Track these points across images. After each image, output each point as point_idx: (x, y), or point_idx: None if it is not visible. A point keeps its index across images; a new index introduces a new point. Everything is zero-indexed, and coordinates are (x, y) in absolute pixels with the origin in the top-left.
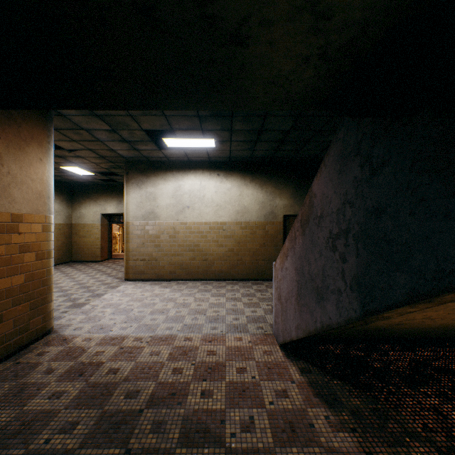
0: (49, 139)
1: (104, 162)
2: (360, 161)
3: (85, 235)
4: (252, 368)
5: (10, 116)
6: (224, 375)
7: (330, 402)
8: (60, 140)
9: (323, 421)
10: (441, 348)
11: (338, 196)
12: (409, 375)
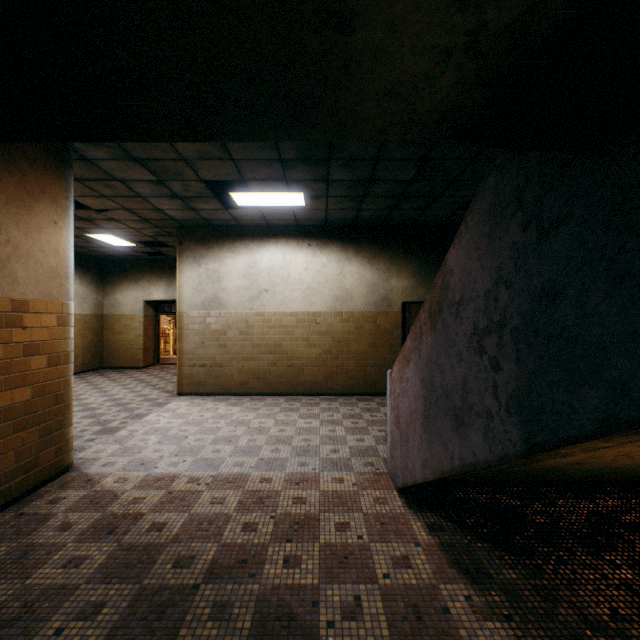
0: (67, 193)
1: (148, 227)
2: (521, 218)
3: (122, 331)
4: (357, 524)
5: (10, 159)
6: (317, 534)
7: (472, 574)
8: (84, 196)
9: (462, 603)
10: (633, 495)
11: (486, 272)
12: (587, 534)
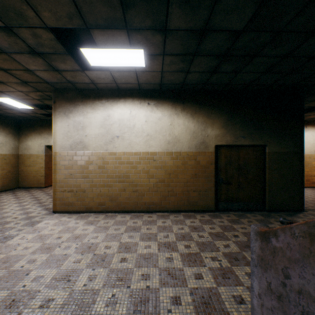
0: None
1: (31, 90)
2: None
3: (31, 164)
4: None
5: None
6: None
7: None
8: None
9: None
10: None
11: None
12: None
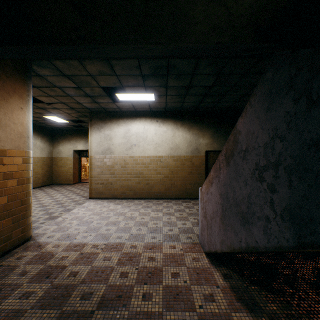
0: (28, 93)
1: (74, 112)
2: (293, 95)
3: (62, 165)
4: (183, 273)
5: None
6: (161, 279)
7: (250, 306)
8: (40, 95)
9: None
10: None
11: (265, 131)
12: (314, 281)
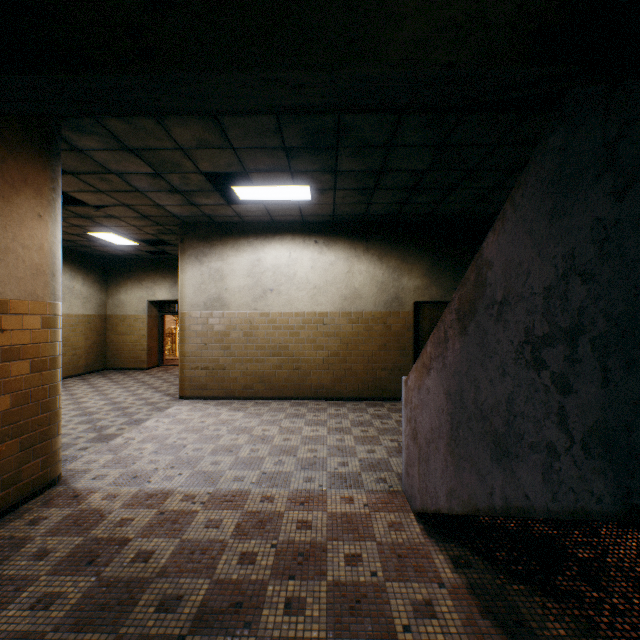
0: (53, 185)
1: (149, 225)
2: (613, 182)
3: (126, 332)
4: (370, 556)
5: None
6: (324, 569)
7: (510, 628)
8: (80, 191)
9: None
10: None
11: (547, 262)
12: None
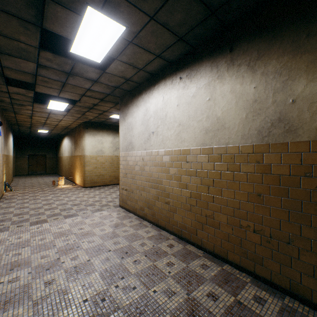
0: None
1: (114, 105)
2: None
3: None
4: None
5: None
6: None
7: None
8: (58, 93)
9: None
10: None
11: None
12: None
